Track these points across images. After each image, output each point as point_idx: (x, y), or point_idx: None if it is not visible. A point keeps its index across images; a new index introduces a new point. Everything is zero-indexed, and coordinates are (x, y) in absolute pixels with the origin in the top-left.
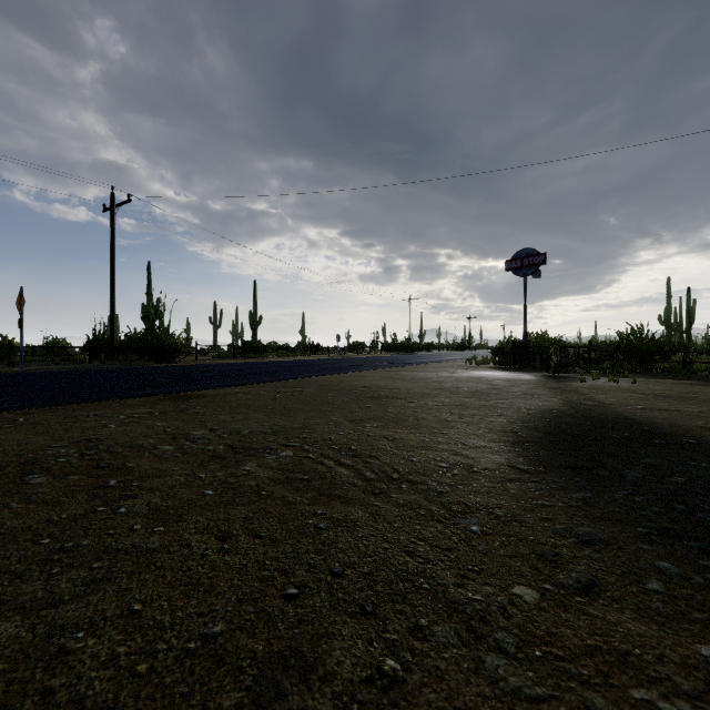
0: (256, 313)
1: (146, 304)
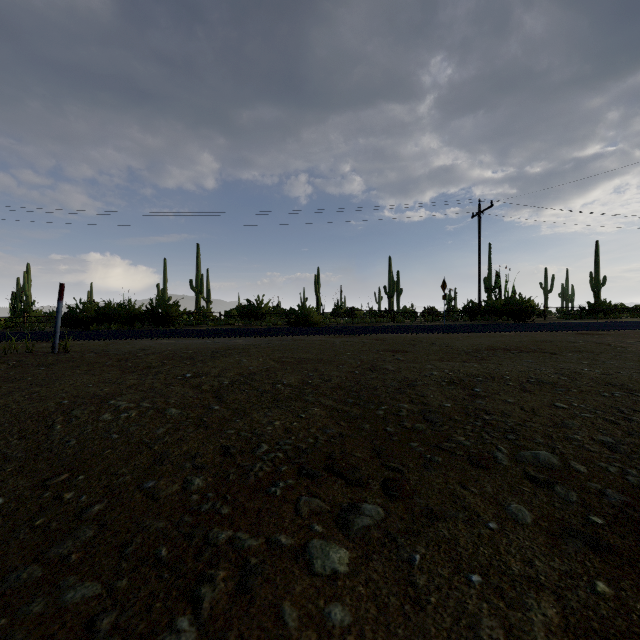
0: (598, 274)
1: (487, 277)
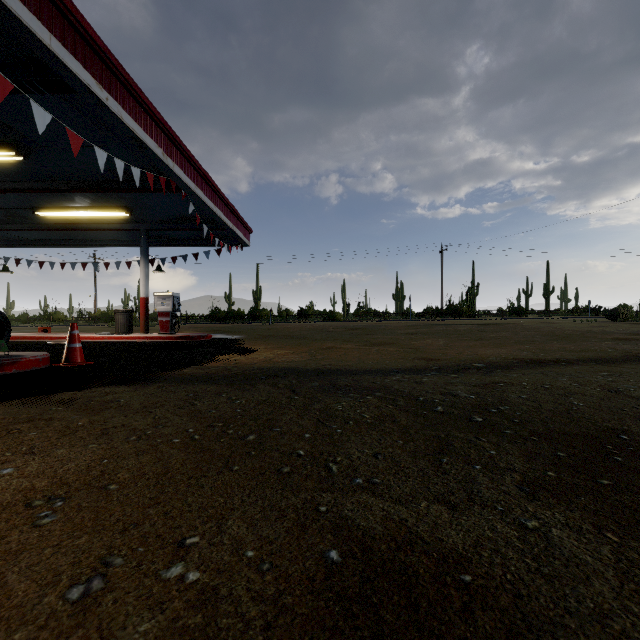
0: (548, 285)
1: (471, 287)
